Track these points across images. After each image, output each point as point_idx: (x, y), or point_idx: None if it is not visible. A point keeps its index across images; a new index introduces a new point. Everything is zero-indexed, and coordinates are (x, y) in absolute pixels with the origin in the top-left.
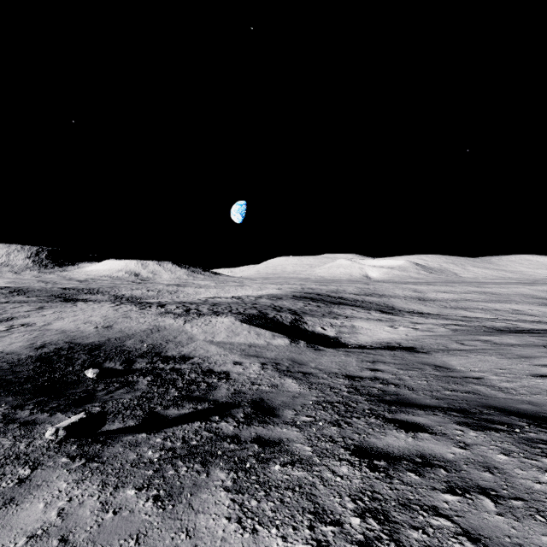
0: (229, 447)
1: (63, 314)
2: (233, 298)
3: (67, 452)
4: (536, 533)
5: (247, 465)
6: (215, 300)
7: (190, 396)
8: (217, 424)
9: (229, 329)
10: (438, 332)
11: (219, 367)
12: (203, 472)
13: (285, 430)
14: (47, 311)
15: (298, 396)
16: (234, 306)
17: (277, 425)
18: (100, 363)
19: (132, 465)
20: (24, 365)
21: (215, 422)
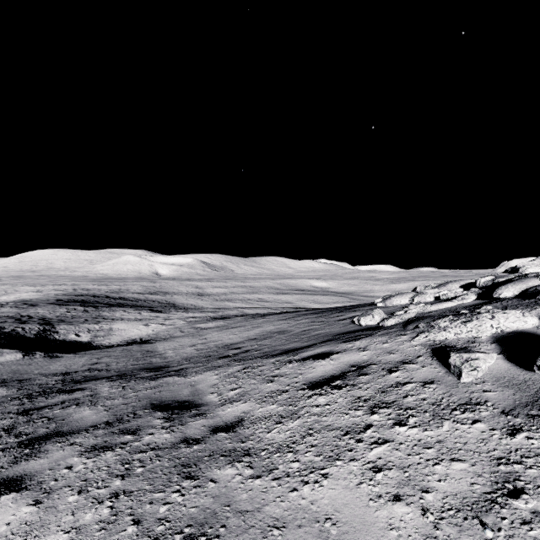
0: None
1: None
2: None
3: None
4: (81, 409)
5: None
6: None
7: None
8: None
9: None
10: (177, 325)
11: None
12: None
13: None
14: None
15: (2, 398)
16: None
17: None
18: None
19: None
20: None
21: None
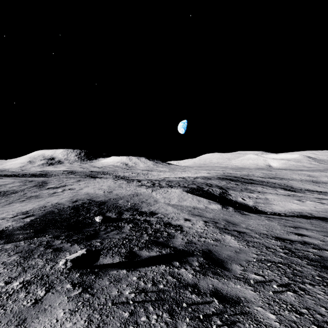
0: (191, 297)
1: (89, 184)
2: (180, 178)
3: (72, 279)
4: None
5: (213, 327)
6: (169, 179)
7: (156, 241)
8: (178, 270)
9: (179, 196)
10: None
11: (174, 222)
12: (171, 325)
13: (239, 286)
14: (81, 182)
15: (240, 251)
16: (181, 182)
17: (230, 279)
18: (104, 213)
19: (113, 302)
20: (65, 211)
21: (176, 268)
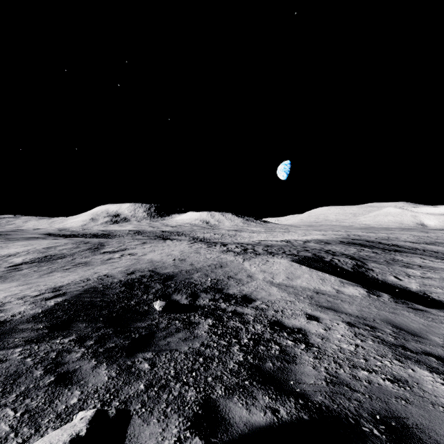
0: None
1: (155, 248)
2: (283, 241)
3: None
4: None
5: None
6: (267, 242)
7: (260, 368)
8: None
9: (288, 270)
10: None
11: (289, 320)
12: None
13: None
14: (147, 245)
15: None
16: (286, 248)
17: None
18: (169, 294)
19: None
20: (113, 288)
21: None
